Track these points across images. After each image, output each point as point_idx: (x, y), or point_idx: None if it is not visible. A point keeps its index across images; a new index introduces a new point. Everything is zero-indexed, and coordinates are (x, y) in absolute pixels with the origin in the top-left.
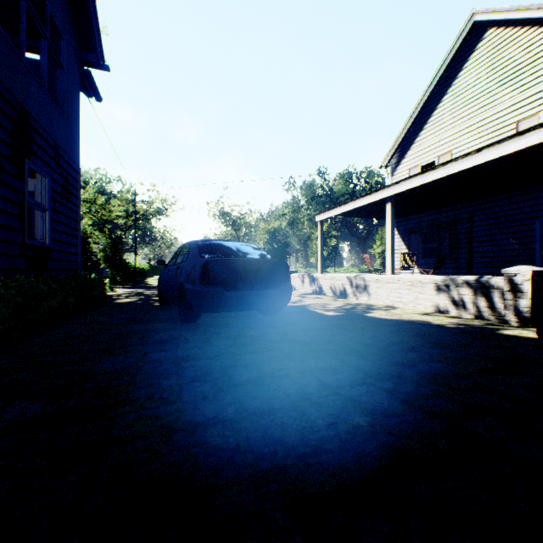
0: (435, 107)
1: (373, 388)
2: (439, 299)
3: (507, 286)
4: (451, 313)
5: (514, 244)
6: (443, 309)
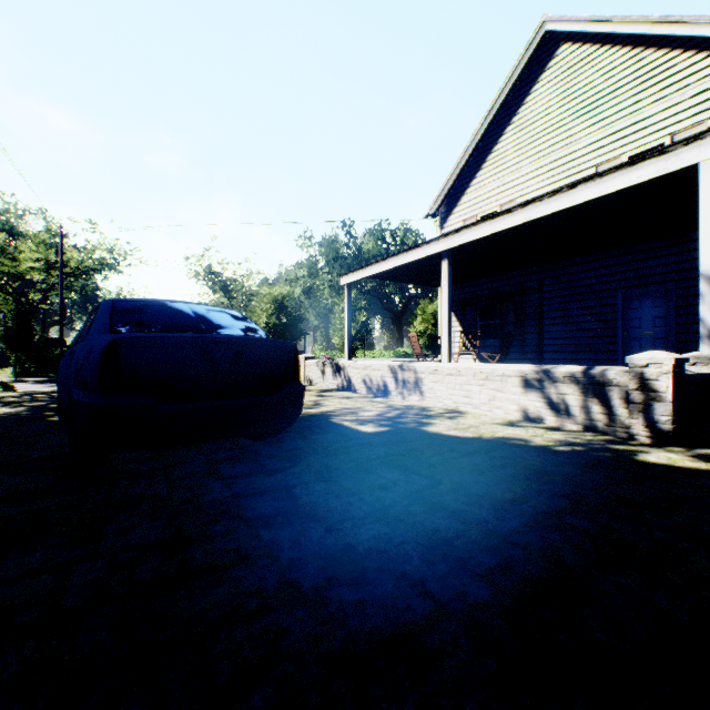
0: (497, 140)
1: None
2: (529, 400)
3: (635, 382)
4: (547, 422)
5: (593, 322)
6: (534, 415)
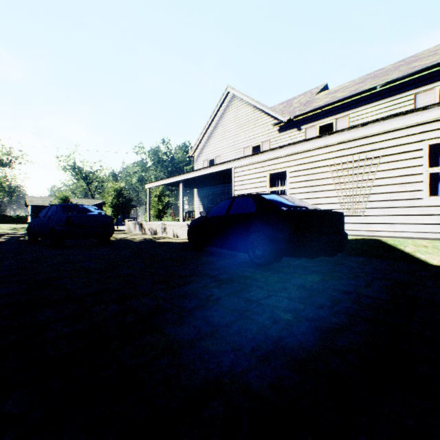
0: (215, 129)
1: (128, 253)
2: None
3: None
4: None
5: None
6: None
